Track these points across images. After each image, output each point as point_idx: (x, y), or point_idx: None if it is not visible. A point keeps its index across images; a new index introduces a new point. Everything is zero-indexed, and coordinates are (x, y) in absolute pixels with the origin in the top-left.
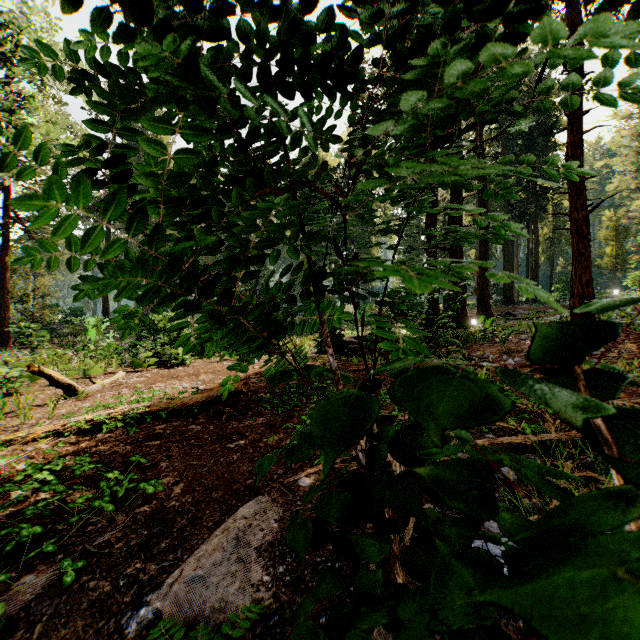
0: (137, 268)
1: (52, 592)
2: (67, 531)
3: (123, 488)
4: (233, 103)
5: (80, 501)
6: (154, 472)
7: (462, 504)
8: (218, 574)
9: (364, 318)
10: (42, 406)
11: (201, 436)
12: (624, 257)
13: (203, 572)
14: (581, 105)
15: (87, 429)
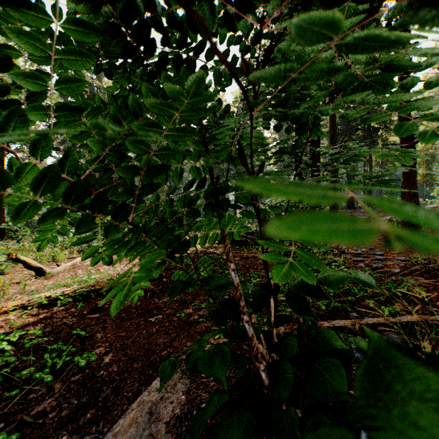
0: None
1: None
2: (13, 398)
3: (61, 361)
4: None
5: (25, 372)
6: (91, 342)
7: None
8: None
9: (272, 237)
10: (19, 283)
11: (130, 310)
12: (431, 176)
13: None
14: None
15: (46, 303)
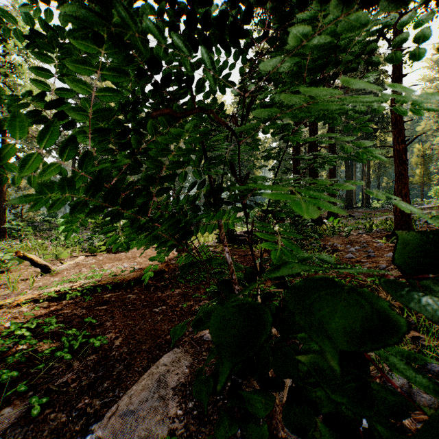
0: (68, 186)
1: (23, 421)
2: (37, 374)
3: (78, 342)
4: (146, 50)
5: (47, 352)
6: (101, 329)
7: (344, 398)
8: (144, 409)
9: (253, 224)
10: (26, 280)
11: (135, 302)
12: (429, 176)
13: (133, 407)
14: (401, 70)
15: (56, 297)
